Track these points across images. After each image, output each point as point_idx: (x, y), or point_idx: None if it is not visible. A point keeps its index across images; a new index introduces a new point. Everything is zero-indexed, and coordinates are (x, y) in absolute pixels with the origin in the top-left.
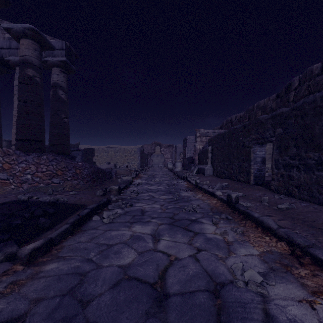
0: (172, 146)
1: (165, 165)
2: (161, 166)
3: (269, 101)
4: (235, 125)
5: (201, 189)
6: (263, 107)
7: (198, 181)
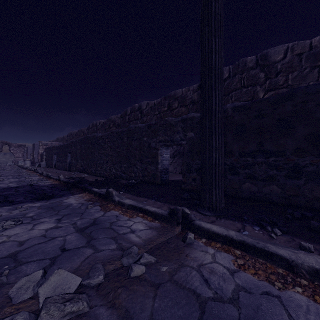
0: (25, 146)
1: (16, 163)
2: (10, 164)
3: (85, 129)
4: (74, 137)
5: (30, 170)
6: (83, 132)
7: (30, 168)
